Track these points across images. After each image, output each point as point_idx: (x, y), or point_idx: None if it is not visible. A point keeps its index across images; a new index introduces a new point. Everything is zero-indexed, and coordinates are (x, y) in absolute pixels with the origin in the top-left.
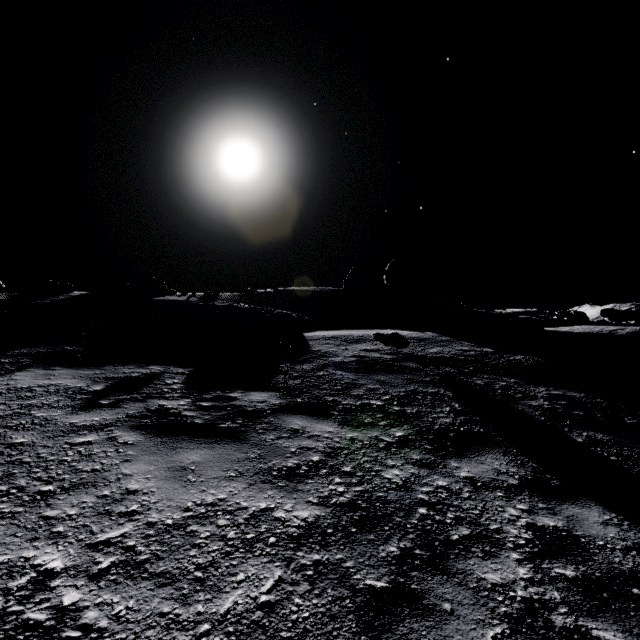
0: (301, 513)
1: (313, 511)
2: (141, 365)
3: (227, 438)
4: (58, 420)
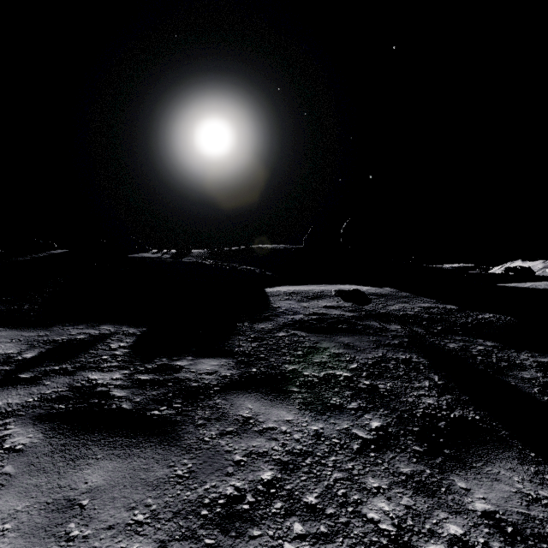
0: None
1: None
2: (93, 324)
3: (153, 436)
4: None
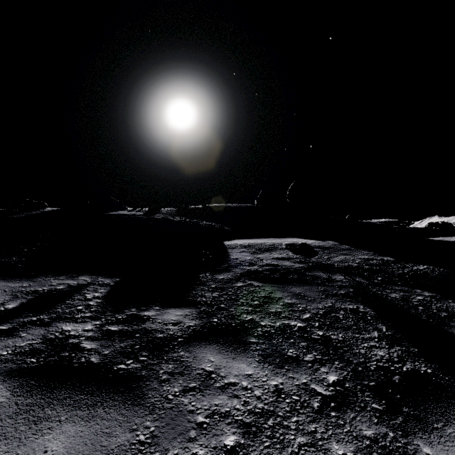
0: None
1: None
2: (72, 275)
3: (118, 394)
4: None
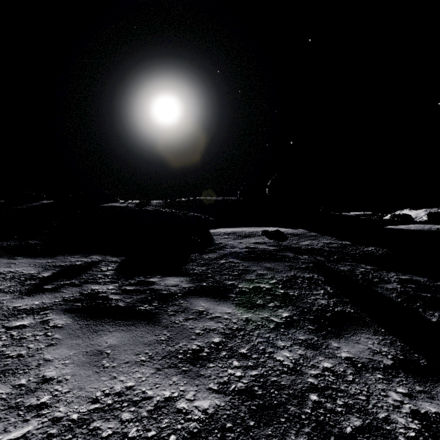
0: (202, 403)
1: (213, 400)
2: (85, 255)
3: (143, 320)
4: (4, 304)
